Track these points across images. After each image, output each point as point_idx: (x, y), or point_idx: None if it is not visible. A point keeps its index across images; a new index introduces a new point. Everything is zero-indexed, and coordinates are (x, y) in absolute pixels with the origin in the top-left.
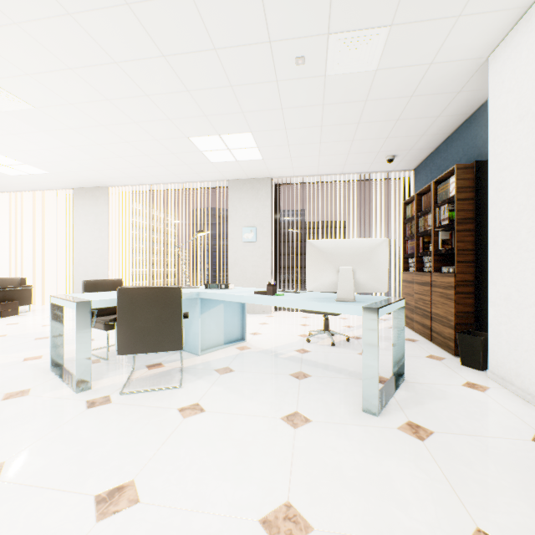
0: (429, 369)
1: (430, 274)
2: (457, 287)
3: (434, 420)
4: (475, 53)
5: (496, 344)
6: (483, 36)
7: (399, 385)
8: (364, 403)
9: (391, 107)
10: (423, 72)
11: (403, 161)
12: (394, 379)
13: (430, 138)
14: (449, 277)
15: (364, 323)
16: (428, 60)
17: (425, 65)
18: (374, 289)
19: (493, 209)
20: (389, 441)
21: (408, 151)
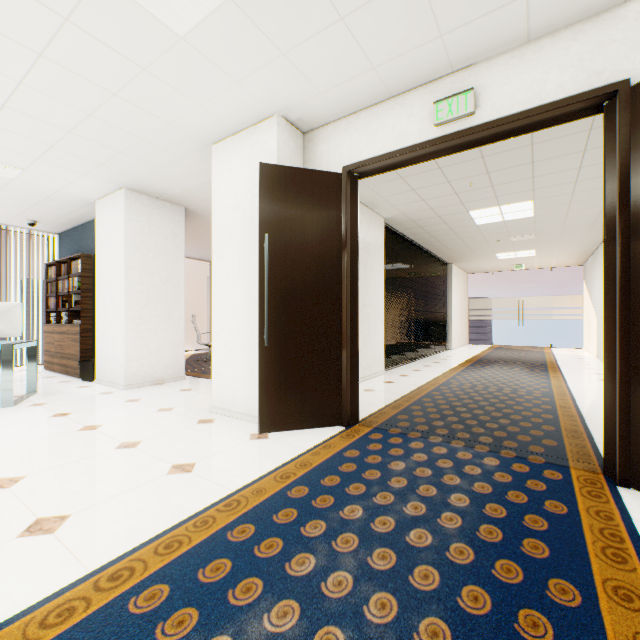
0: (59, 386)
1: (67, 325)
2: (83, 333)
3: (52, 400)
4: (87, 197)
5: (99, 363)
6: (89, 194)
7: (32, 395)
8: (4, 402)
9: (30, 197)
10: (54, 192)
11: (47, 226)
12: (30, 394)
13: (70, 220)
14: (78, 327)
15: (4, 354)
16: (57, 189)
17: (55, 190)
18: (12, 335)
19: (98, 288)
20: (21, 410)
21: (51, 222)
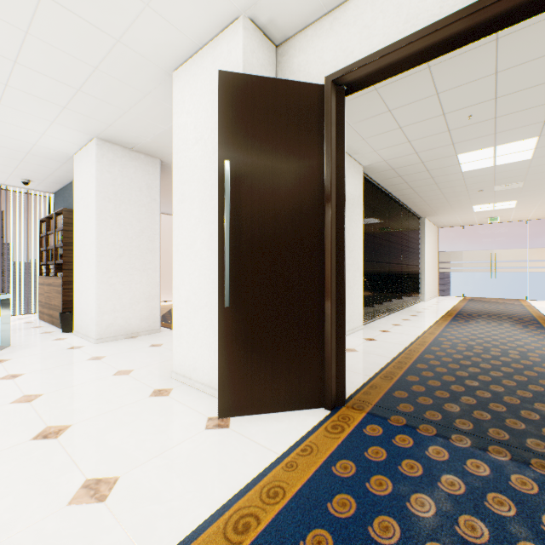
0: (37, 338)
1: (53, 278)
2: (65, 285)
3: (17, 355)
4: (65, 151)
5: (77, 315)
6: (65, 147)
7: (3, 349)
8: None
9: (13, 153)
10: (32, 146)
11: (41, 186)
12: (2, 347)
13: (59, 178)
14: (60, 279)
15: None
16: (33, 142)
17: (32, 144)
18: None
19: (76, 241)
20: None
21: (43, 181)
